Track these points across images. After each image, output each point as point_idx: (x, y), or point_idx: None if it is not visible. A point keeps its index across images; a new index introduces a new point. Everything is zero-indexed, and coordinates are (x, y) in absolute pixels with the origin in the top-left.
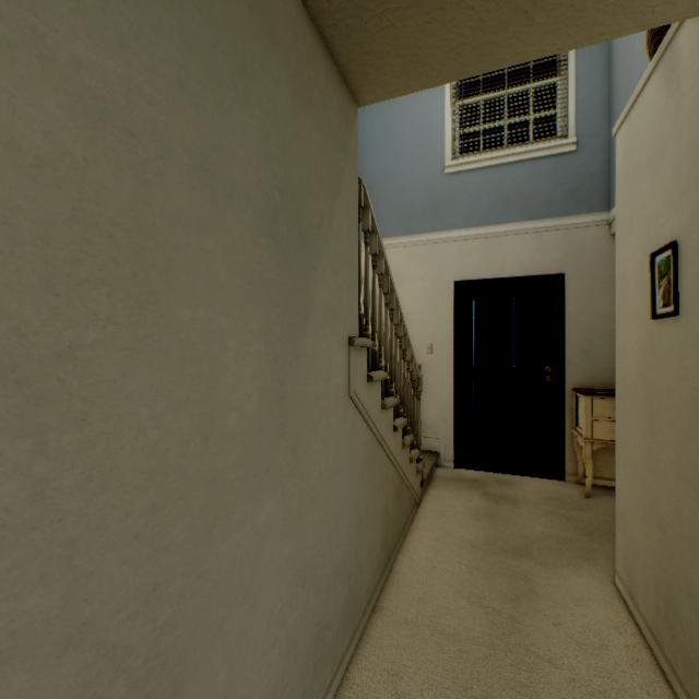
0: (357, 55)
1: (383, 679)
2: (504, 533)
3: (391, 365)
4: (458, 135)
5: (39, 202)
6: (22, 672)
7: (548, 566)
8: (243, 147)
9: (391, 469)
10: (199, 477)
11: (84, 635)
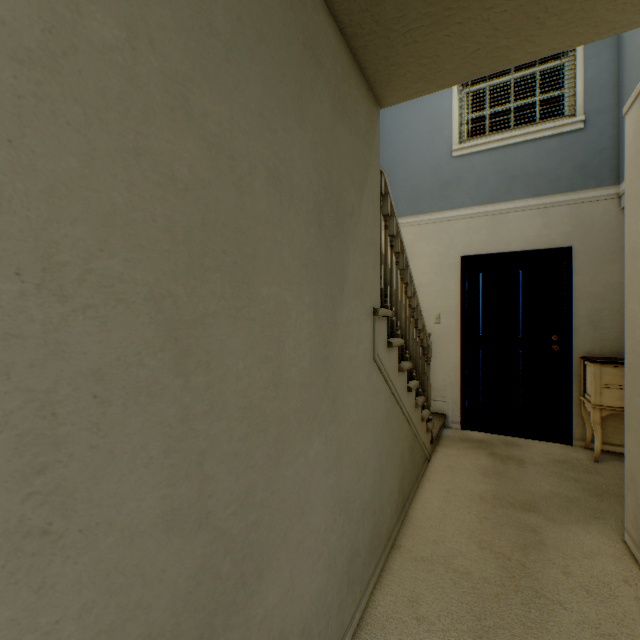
0: (382, 67)
1: (404, 604)
2: (511, 490)
3: (405, 333)
4: (464, 121)
5: (186, 215)
6: (177, 537)
7: (556, 521)
8: (299, 158)
9: (406, 425)
10: (272, 416)
11: (208, 520)
